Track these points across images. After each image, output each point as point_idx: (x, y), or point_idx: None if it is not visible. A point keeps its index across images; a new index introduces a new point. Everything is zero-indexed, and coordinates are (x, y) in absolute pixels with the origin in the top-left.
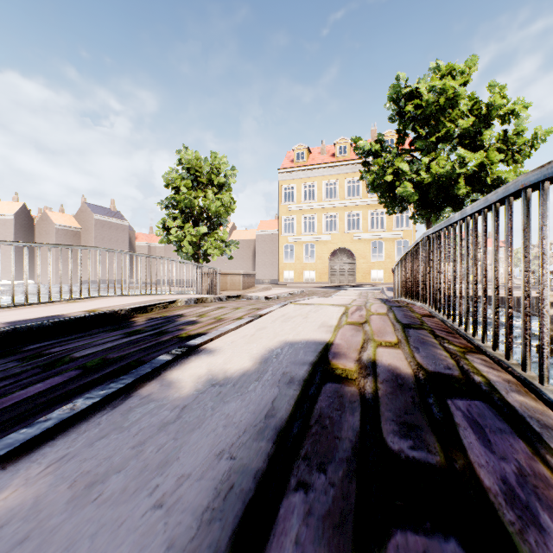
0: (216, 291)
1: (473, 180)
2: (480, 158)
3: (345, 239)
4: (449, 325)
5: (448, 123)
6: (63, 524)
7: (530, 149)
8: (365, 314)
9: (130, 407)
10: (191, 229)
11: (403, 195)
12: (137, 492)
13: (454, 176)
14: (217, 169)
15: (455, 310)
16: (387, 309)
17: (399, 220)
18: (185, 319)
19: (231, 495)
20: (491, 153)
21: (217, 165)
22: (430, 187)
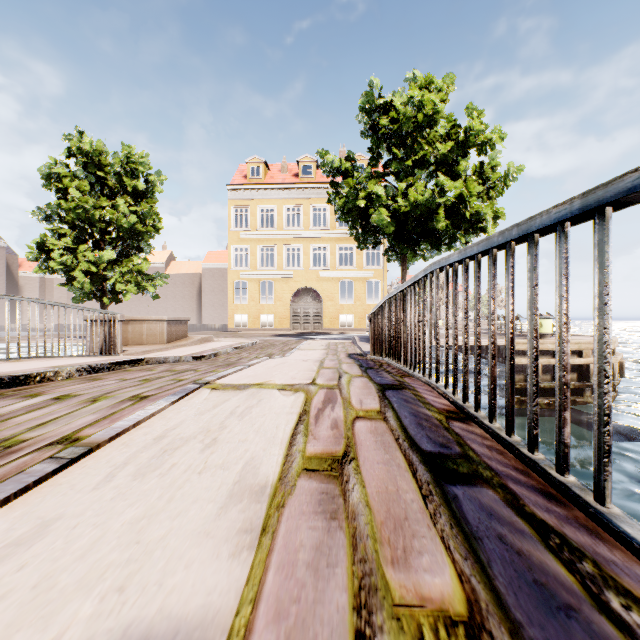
0: (115, 348)
1: (452, 213)
2: (459, 189)
3: (310, 277)
4: (531, 463)
5: (425, 145)
6: None
7: (502, 186)
8: (344, 416)
9: None
10: (88, 253)
11: (378, 225)
12: None
13: (434, 206)
14: (132, 170)
15: (537, 425)
16: (379, 397)
17: (370, 258)
18: None
19: None
20: (470, 183)
21: (132, 164)
22: (408, 217)
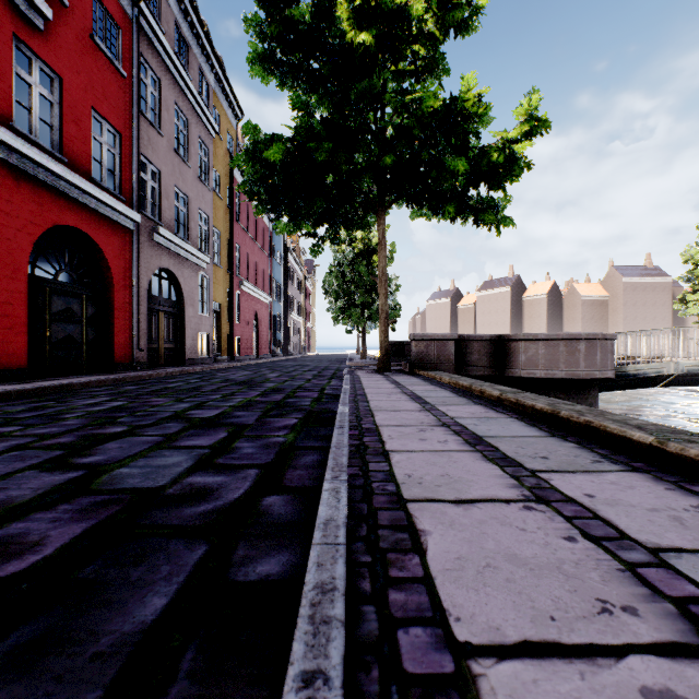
0: None
1: None
2: None
3: None
4: None
5: None
6: None
7: None
8: None
9: None
10: None
11: None
12: None
13: None
14: None
15: None
16: None
17: None
18: None
19: None
20: None
21: None
22: None
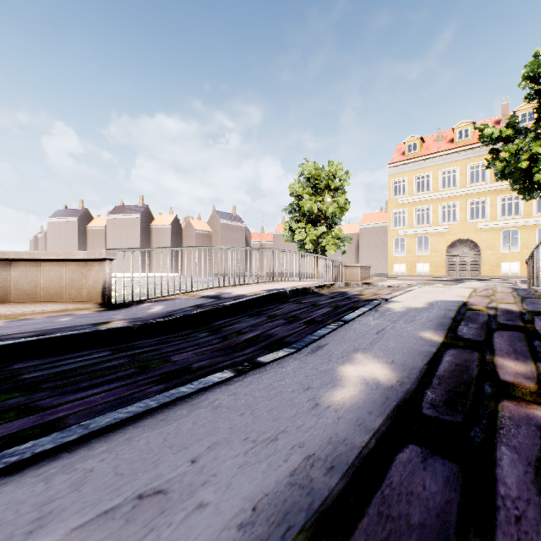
0: (342, 281)
1: None
2: None
3: (466, 230)
4: None
5: None
6: (394, 325)
7: None
8: (491, 292)
9: (381, 312)
10: (311, 229)
11: None
12: (410, 323)
13: None
14: (333, 176)
15: None
16: (512, 290)
17: None
18: (352, 293)
19: (441, 325)
20: None
21: (333, 172)
22: None
